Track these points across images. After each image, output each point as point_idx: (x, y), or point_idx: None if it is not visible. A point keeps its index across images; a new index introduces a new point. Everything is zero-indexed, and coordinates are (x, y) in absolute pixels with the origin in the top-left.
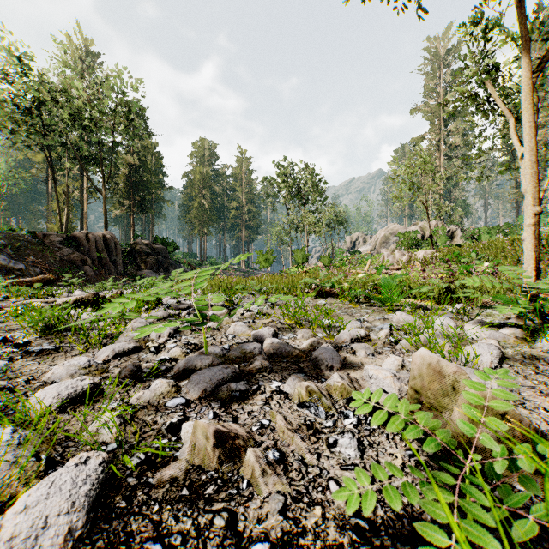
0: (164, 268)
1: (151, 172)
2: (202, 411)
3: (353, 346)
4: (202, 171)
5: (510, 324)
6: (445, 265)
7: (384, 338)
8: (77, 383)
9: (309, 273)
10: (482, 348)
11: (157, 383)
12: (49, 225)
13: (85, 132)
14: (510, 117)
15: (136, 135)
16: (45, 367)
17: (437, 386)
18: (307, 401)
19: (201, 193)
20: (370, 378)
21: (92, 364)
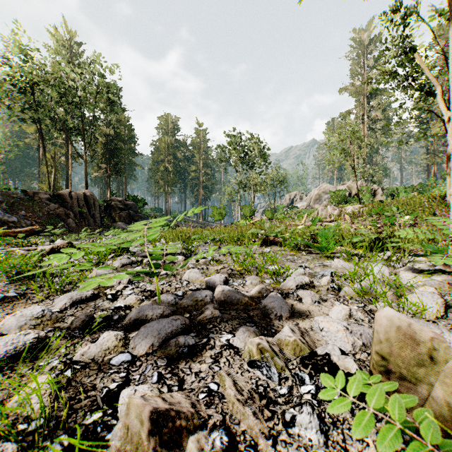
0: (134, 220)
1: (124, 141)
2: (146, 371)
3: (299, 293)
4: (166, 140)
5: (439, 271)
6: (371, 218)
7: (327, 284)
8: (20, 338)
9: (255, 224)
10: (426, 297)
11: (104, 336)
12: (39, 185)
13: (69, 108)
14: (437, 85)
15: (112, 110)
16: (1, 316)
17: (410, 354)
18: (258, 359)
19: (165, 158)
20: (320, 330)
21: (45, 314)
